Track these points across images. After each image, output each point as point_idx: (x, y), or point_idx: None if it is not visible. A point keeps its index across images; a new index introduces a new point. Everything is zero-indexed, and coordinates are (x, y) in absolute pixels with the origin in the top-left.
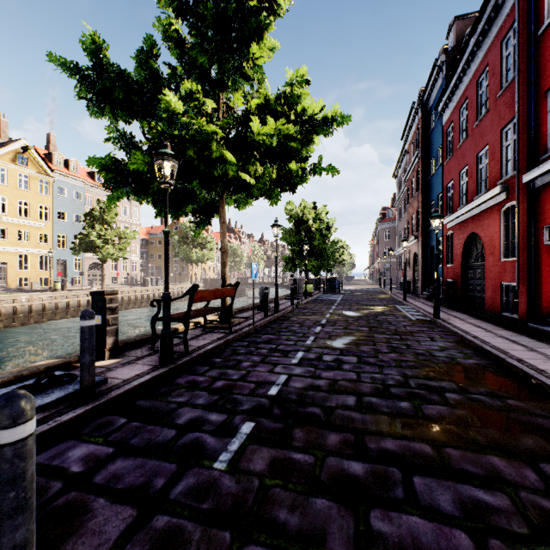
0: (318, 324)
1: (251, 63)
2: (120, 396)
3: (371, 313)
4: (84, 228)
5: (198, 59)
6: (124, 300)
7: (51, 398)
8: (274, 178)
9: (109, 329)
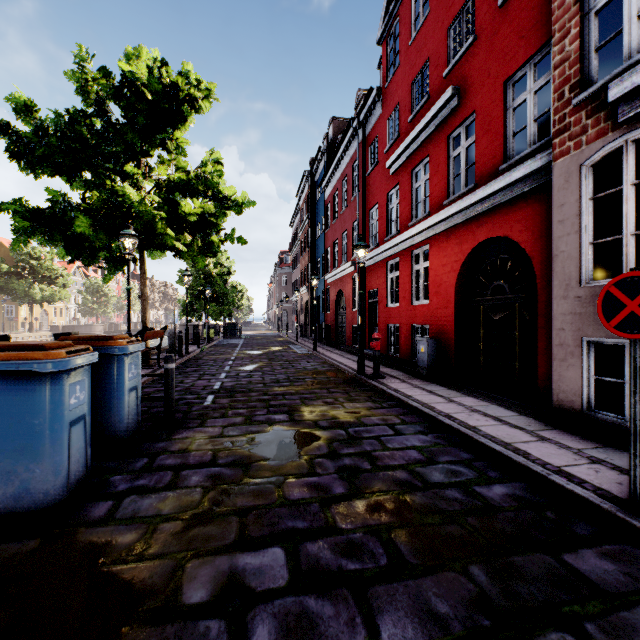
0: (229, 360)
1: (175, 143)
2: None
3: (270, 351)
4: None
5: (129, 135)
6: None
7: None
8: (200, 246)
9: None
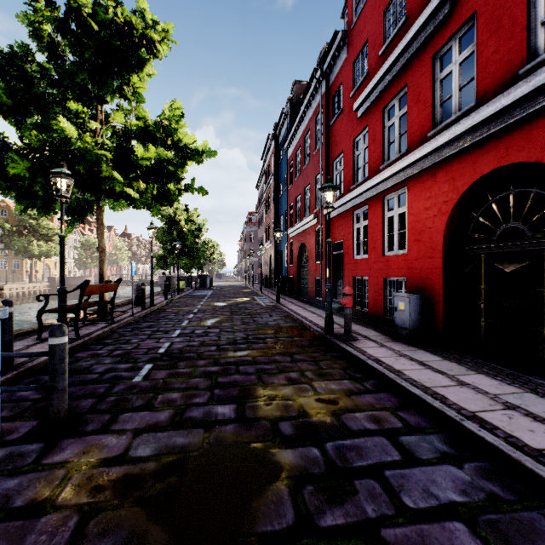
0: (191, 312)
1: (131, 89)
2: (35, 367)
3: (234, 303)
4: None
5: (79, 76)
6: None
7: None
8: (155, 194)
9: None
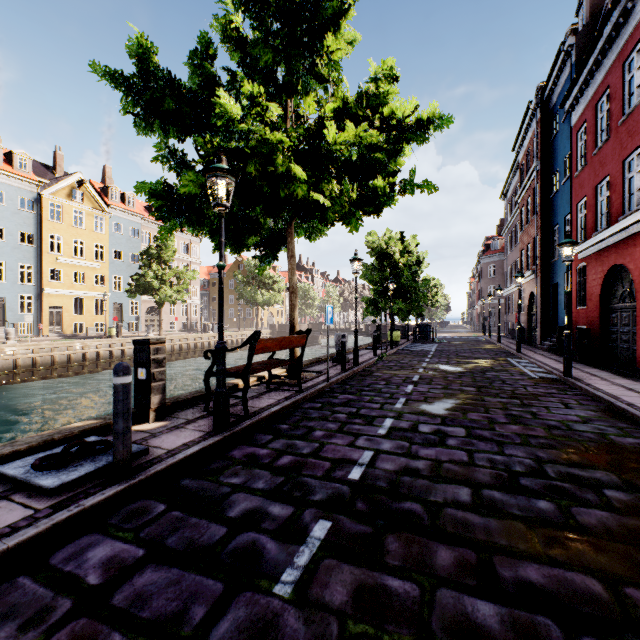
0: (409, 381)
1: (325, 59)
2: (162, 473)
3: (477, 368)
4: (141, 268)
5: (262, 58)
6: (182, 348)
7: (78, 473)
8: (354, 198)
9: (155, 385)
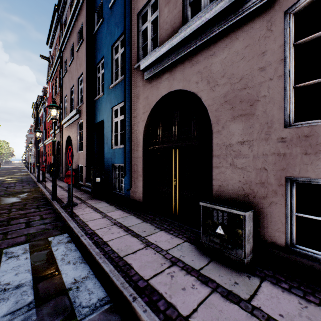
0: None
1: None
2: None
3: (10, 171)
4: None
5: None
6: None
7: None
8: None
9: None
